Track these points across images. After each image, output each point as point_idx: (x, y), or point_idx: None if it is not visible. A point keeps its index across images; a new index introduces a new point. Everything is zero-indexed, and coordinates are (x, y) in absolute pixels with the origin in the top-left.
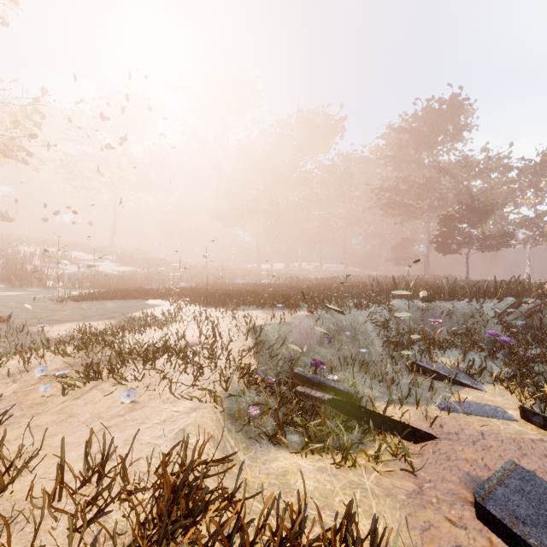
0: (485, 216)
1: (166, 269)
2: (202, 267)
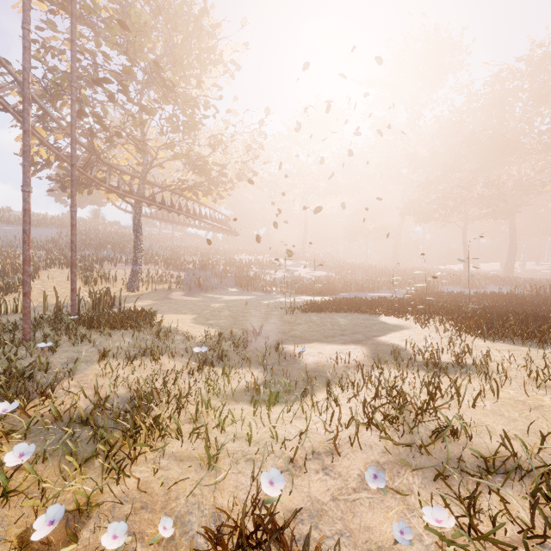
0: None
1: (358, 273)
2: (394, 271)
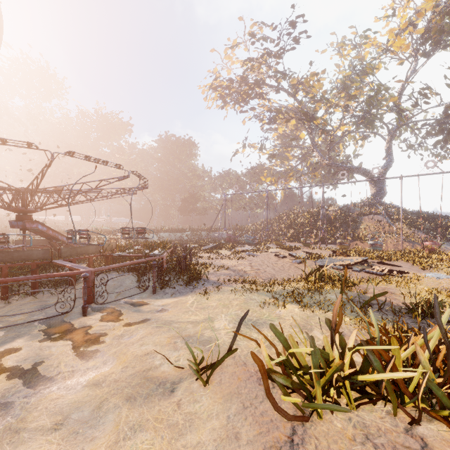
0: (198, 201)
1: None
2: None
